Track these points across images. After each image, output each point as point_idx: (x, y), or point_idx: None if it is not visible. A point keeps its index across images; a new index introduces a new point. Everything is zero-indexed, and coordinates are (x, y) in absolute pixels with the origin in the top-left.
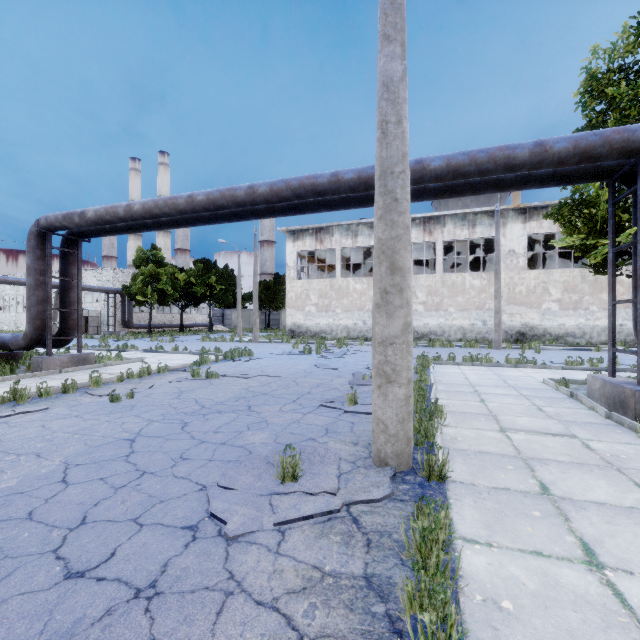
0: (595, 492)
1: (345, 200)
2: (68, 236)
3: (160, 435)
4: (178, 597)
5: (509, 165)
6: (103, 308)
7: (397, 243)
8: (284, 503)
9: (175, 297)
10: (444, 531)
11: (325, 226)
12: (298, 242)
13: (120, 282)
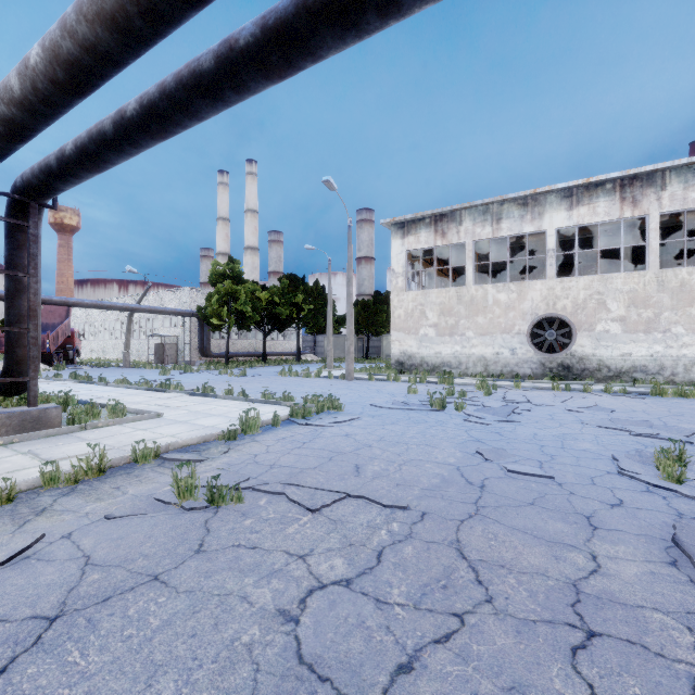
0: None
1: None
2: (6, 193)
3: None
4: None
5: None
6: (181, 334)
7: None
8: None
9: (255, 320)
10: None
11: (449, 211)
12: (409, 238)
13: (198, 304)
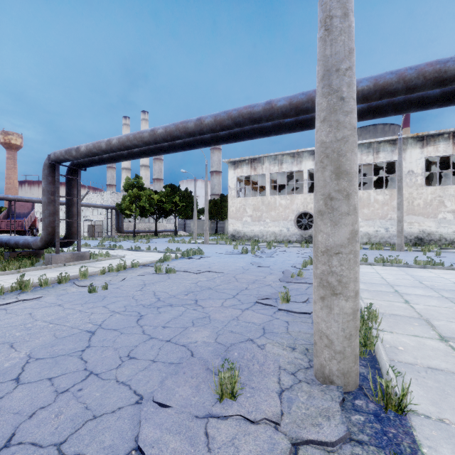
0: None
1: (277, 126)
2: (70, 166)
3: (117, 328)
4: None
5: (439, 79)
6: (104, 219)
7: (343, 145)
8: (221, 433)
9: (151, 211)
10: None
11: (258, 157)
12: (237, 170)
13: (115, 201)
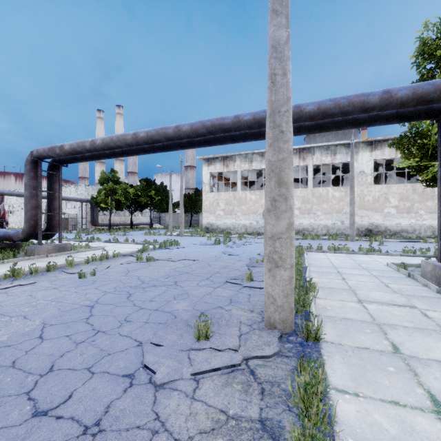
0: (435, 352)
1: (244, 135)
2: (52, 163)
3: (111, 303)
4: (116, 434)
5: (364, 108)
6: (78, 212)
7: (283, 164)
8: (199, 357)
9: (127, 205)
10: (321, 384)
11: (230, 155)
12: (211, 166)
13: (90, 194)
